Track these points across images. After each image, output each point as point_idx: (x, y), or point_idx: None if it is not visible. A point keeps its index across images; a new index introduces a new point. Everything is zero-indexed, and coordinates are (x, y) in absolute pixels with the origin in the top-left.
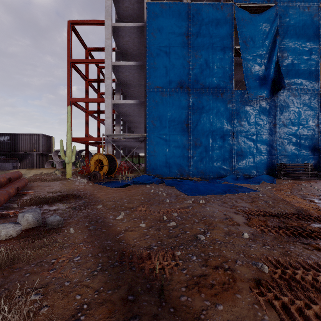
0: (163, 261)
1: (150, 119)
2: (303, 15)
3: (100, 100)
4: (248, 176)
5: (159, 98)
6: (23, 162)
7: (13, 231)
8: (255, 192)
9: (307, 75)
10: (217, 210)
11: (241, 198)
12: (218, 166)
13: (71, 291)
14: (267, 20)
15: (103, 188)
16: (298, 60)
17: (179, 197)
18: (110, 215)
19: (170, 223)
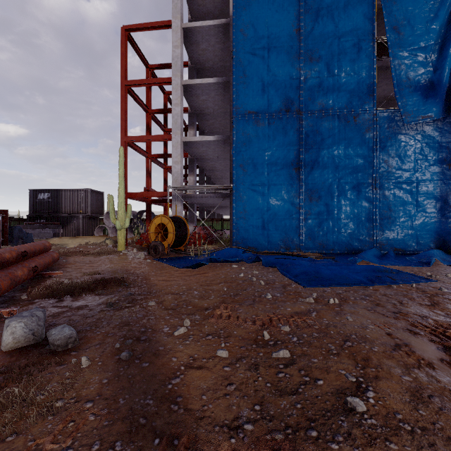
0: None
1: (239, 161)
2: None
3: (165, 137)
4: (401, 252)
5: (252, 128)
6: (66, 228)
7: None
8: (429, 283)
9: None
10: (369, 324)
11: (406, 295)
12: (349, 235)
13: None
14: None
15: (164, 269)
16: None
17: (289, 289)
18: (165, 324)
19: (279, 353)
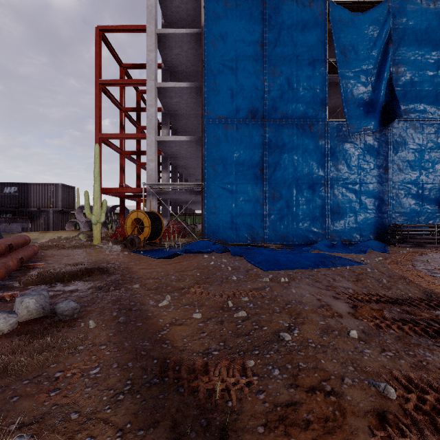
0: (228, 377)
1: (210, 162)
2: (427, 13)
3: (140, 136)
4: (348, 242)
5: (222, 132)
6: (35, 223)
7: (4, 325)
8: (360, 265)
9: (433, 99)
10: (307, 293)
11: (340, 274)
12: (306, 228)
13: (79, 430)
14: (375, 21)
15: (142, 259)
16: (420, 77)
17: (251, 272)
18: (150, 300)
19: (238, 314)
